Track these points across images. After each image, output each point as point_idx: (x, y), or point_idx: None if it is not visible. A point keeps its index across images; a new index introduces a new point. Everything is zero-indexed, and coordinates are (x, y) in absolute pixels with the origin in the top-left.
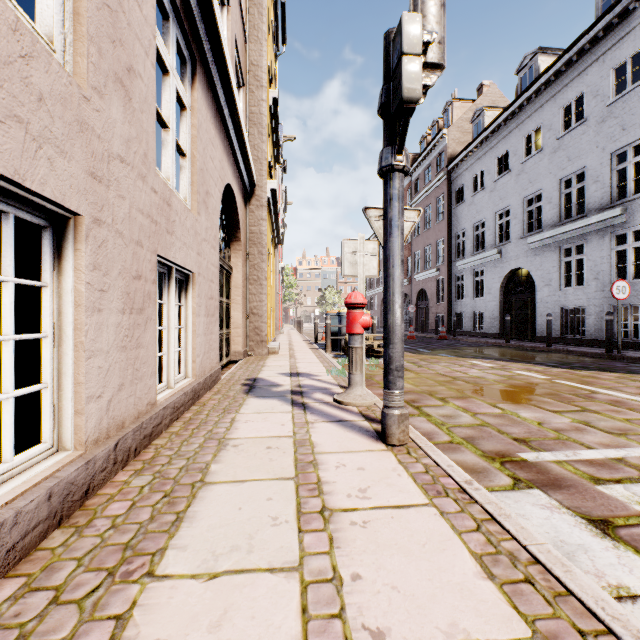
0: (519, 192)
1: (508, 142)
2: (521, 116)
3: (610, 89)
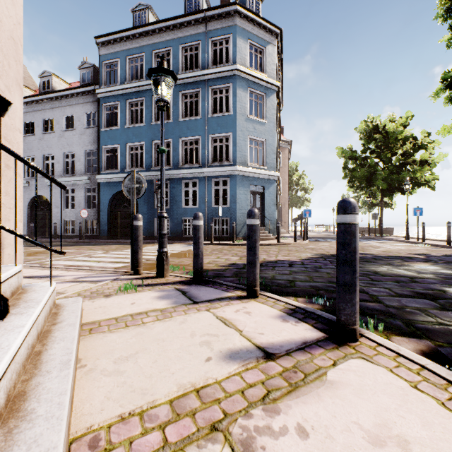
0: (41, 150)
1: (34, 116)
2: (42, 106)
3: (85, 121)
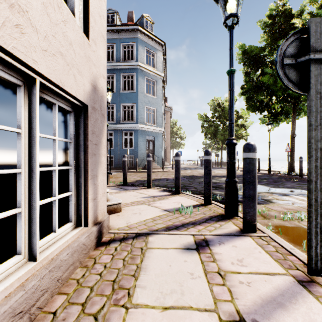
0: None
1: None
2: None
3: None
